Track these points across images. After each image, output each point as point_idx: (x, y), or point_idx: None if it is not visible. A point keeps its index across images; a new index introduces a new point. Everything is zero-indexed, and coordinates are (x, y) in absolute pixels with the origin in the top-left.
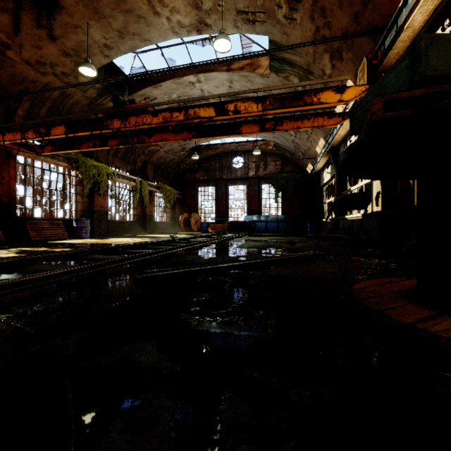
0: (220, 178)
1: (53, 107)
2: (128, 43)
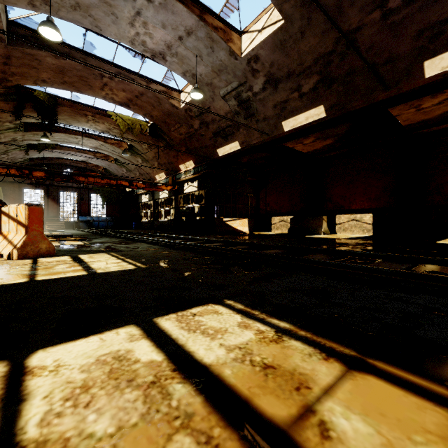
0: (50, 184)
1: None
2: (58, 121)
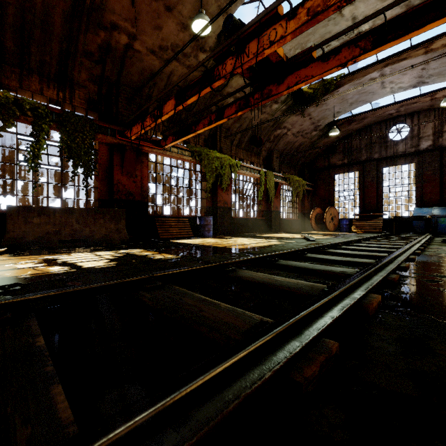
0: (367, 159)
1: None
2: None
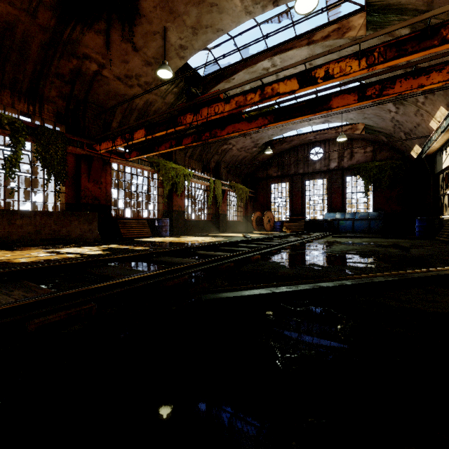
0: (295, 173)
1: (139, 117)
2: (201, 38)
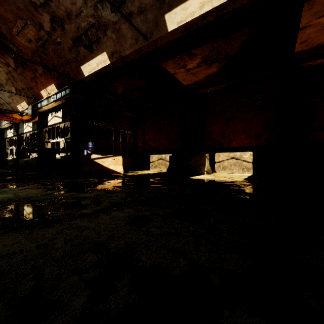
0: None
1: None
2: None
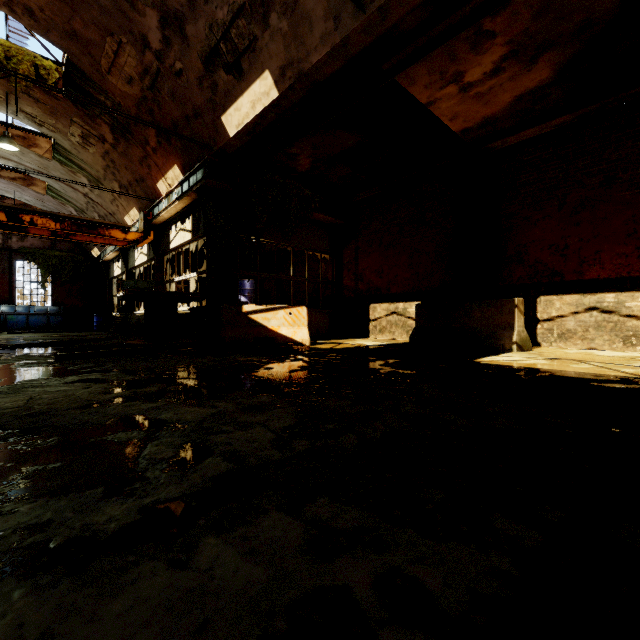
0: None
1: None
2: None
